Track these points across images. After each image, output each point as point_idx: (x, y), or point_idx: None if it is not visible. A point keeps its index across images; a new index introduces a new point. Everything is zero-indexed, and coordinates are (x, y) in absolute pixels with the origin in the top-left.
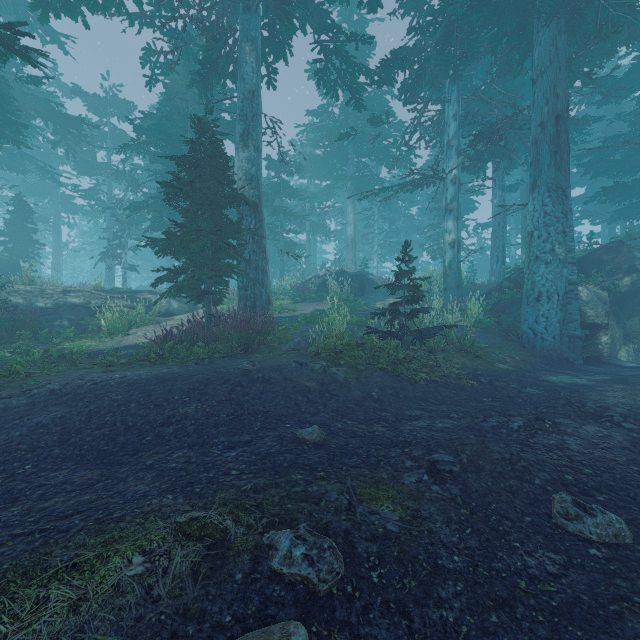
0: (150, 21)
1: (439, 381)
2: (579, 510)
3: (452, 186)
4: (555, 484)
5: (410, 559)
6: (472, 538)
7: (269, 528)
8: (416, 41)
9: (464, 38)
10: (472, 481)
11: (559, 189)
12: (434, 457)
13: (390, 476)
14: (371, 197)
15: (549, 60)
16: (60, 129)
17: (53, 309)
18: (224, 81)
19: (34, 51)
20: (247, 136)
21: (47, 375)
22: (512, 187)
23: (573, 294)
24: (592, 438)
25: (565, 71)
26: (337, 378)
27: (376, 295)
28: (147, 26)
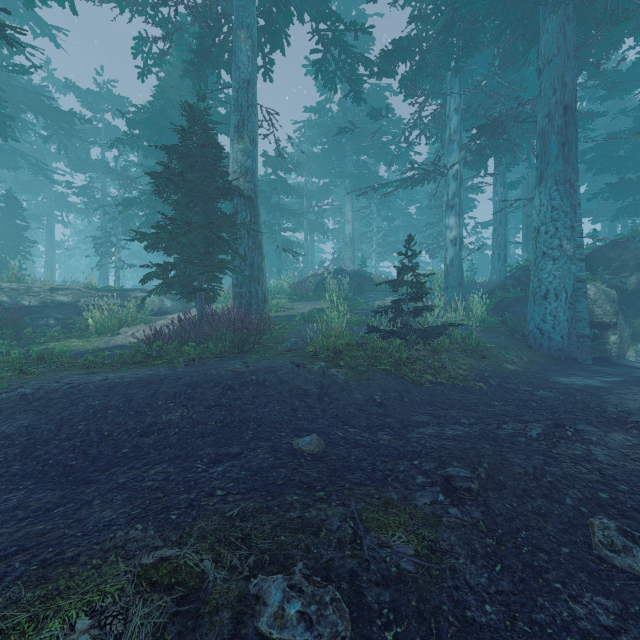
0: (142, 9)
1: (445, 383)
2: (627, 540)
3: (454, 181)
4: (589, 504)
5: (432, 611)
6: (504, 578)
7: (257, 570)
8: (418, 30)
9: (467, 28)
10: (494, 501)
11: (567, 182)
12: (448, 471)
13: (400, 496)
14: (370, 195)
15: (557, 48)
16: (51, 123)
17: (39, 307)
18: (219, 71)
19: (11, 29)
20: (242, 127)
21: (24, 377)
22: (513, 184)
23: (582, 292)
24: (620, 448)
25: (573, 60)
26: (337, 380)
27: (375, 294)
28: (139, 14)
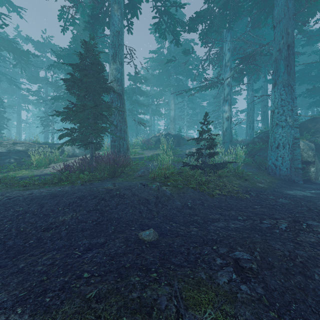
0: None
1: (227, 195)
2: None
3: (227, 87)
4: None
5: None
6: None
7: None
8: (209, 6)
9: (235, 5)
10: (269, 278)
11: (289, 86)
12: (236, 255)
13: (207, 276)
14: (183, 96)
15: (284, 14)
16: (17, 57)
17: (6, 153)
18: (103, 27)
19: None
20: (115, 56)
21: None
22: (256, 90)
23: (297, 144)
24: None
25: (292, 20)
26: (166, 194)
27: (186, 146)
28: None
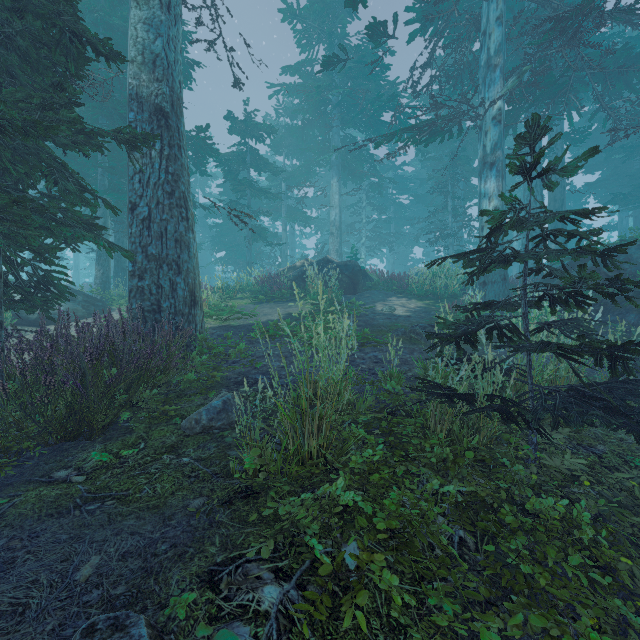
0: None
1: None
2: None
3: (495, 126)
4: None
5: None
6: None
7: None
8: None
9: None
10: None
11: None
12: None
13: None
14: (359, 177)
15: None
16: None
17: None
18: None
19: None
20: None
21: None
22: None
23: None
24: None
25: None
26: None
27: (372, 293)
28: None
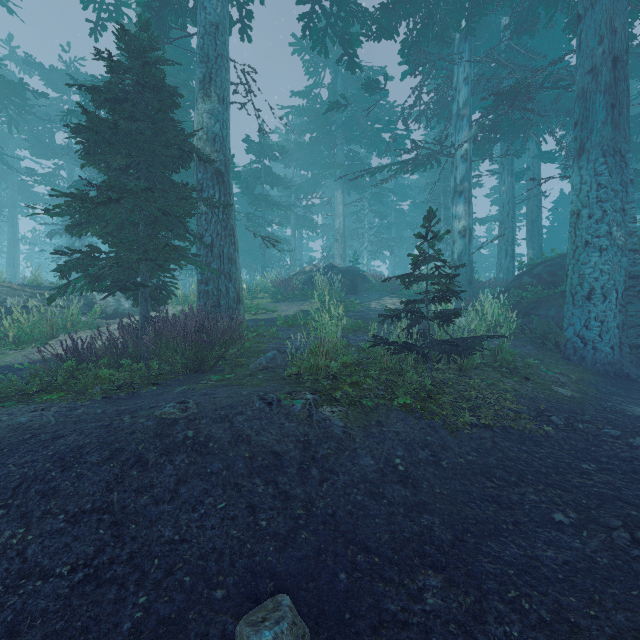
0: None
1: (493, 426)
2: None
3: (463, 163)
4: None
5: None
6: None
7: None
8: None
9: None
10: None
11: (617, 153)
12: None
13: None
14: (361, 188)
15: None
16: None
17: None
18: (183, 20)
19: None
20: (209, 82)
21: None
22: (517, 176)
23: (635, 291)
24: None
25: None
26: (331, 430)
27: (370, 293)
28: None
